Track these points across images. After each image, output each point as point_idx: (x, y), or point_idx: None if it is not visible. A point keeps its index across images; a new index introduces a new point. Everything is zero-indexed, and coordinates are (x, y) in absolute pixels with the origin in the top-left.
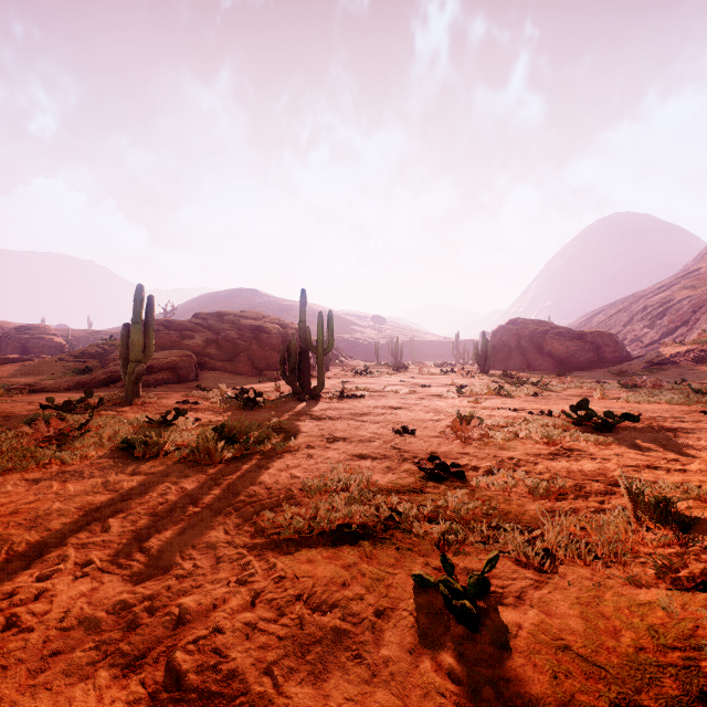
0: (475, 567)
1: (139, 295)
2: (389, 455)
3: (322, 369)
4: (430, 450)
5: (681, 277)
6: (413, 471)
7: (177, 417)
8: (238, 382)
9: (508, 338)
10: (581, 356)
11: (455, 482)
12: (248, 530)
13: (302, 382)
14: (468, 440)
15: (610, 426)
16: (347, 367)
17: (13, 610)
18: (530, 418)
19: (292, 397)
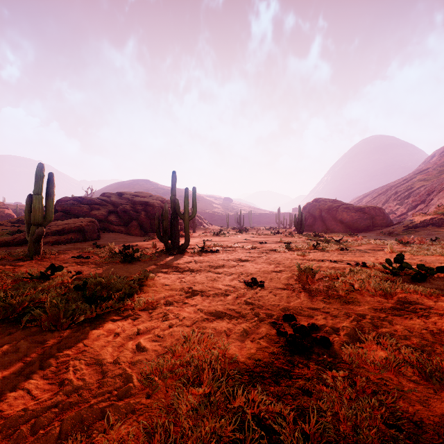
0: None
1: (40, 172)
2: (244, 313)
3: (187, 231)
4: (282, 305)
5: (416, 174)
6: (272, 336)
7: (53, 272)
8: (128, 241)
9: (313, 211)
10: (361, 222)
11: (323, 354)
12: None
13: (173, 241)
14: (317, 295)
15: (424, 277)
16: (207, 230)
17: None
18: (354, 269)
19: (164, 252)
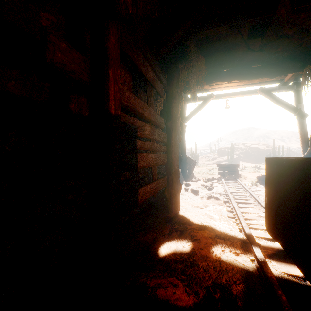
0: None
1: (231, 145)
2: None
3: None
4: None
5: None
6: None
7: (244, 168)
8: (251, 165)
9: None
10: None
11: None
12: None
13: None
14: None
15: None
16: None
17: (244, 175)
18: None
19: None
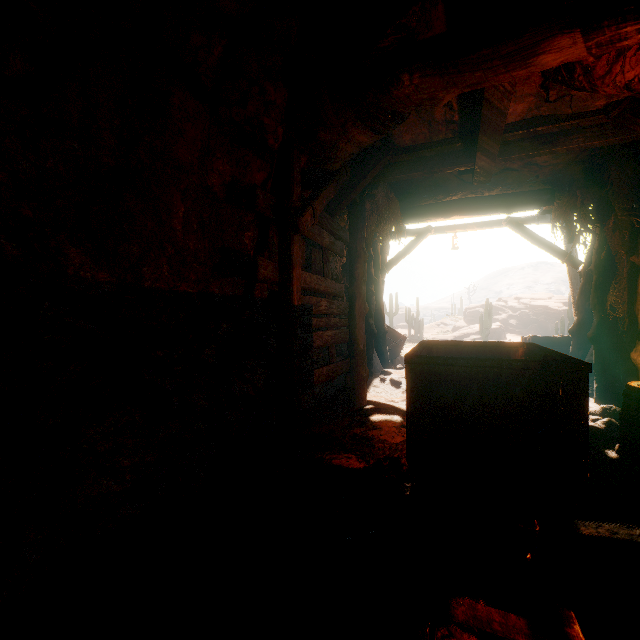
0: None
1: (487, 303)
2: None
3: None
4: None
5: None
6: None
7: None
8: None
9: None
10: None
11: None
12: None
13: None
14: None
15: None
16: None
17: None
18: None
19: None
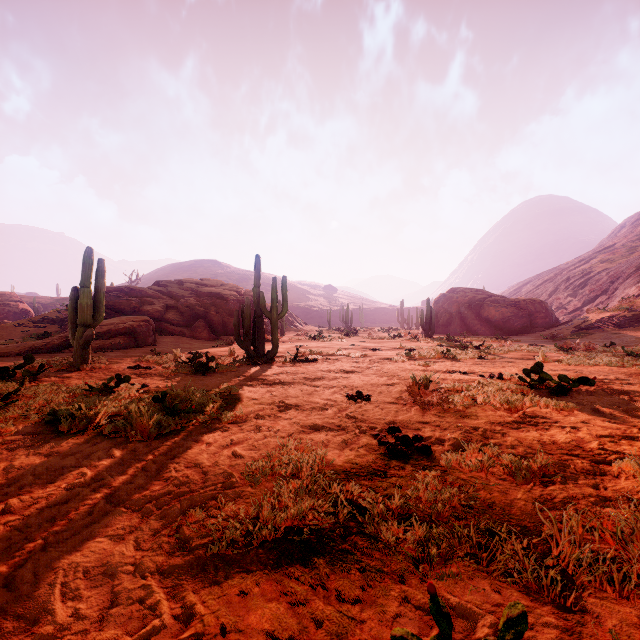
0: (472, 602)
1: (88, 258)
2: (345, 426)
3: (276, 333)
4: (388, 419)
5: (598, 252)
6: (373, 446)
7: (119, 384)
8: (195, 347)
9: (449, 305)
10: (515, 321)
11: (421, 460)
12: (166, 542)
13: (256, 346)
14: (428, 407)
15: (565, 390)
16: (301, 332)
17: None
18: (484, 381)
19: (246, 361)
